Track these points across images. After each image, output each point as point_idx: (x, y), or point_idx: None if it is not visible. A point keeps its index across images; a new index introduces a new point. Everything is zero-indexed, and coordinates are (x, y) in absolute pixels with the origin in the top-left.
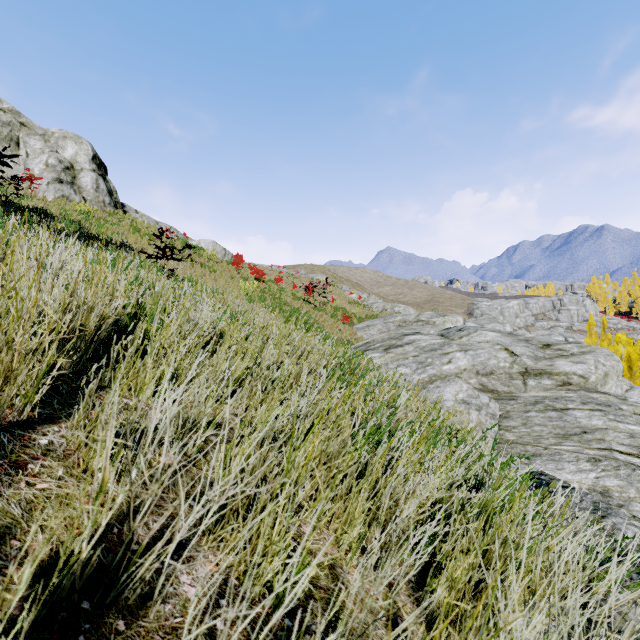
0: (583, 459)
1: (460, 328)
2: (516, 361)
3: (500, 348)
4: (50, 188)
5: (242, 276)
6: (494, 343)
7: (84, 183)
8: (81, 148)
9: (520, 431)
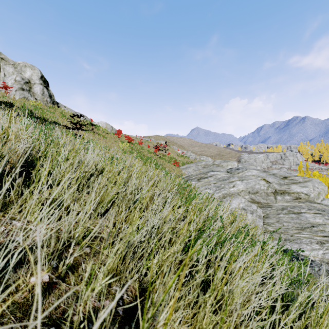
0: (314, 242)
1: (237, 168)
2: (270, 186)
3: (260, 179)
4: (17, 93)
5: (121, 140)
6: (257, 176)
7: (36, 91)
8: (34, 72)
9: (276, 225)
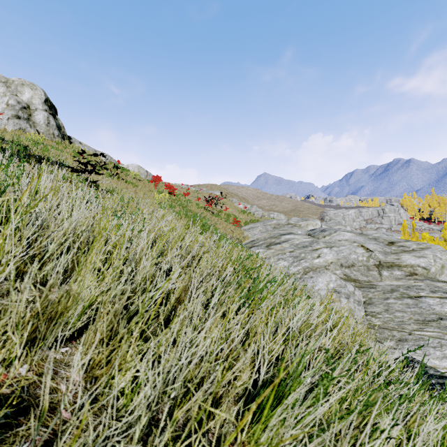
0: (446, 345)
1: (322, 229)
2: (371, 256)
3: (357, 245)
4: (10, 122)
5: (158, 190)
6: (352, 241)
7: (38, 119)
8: (36, 93)
9: (384, 317)
